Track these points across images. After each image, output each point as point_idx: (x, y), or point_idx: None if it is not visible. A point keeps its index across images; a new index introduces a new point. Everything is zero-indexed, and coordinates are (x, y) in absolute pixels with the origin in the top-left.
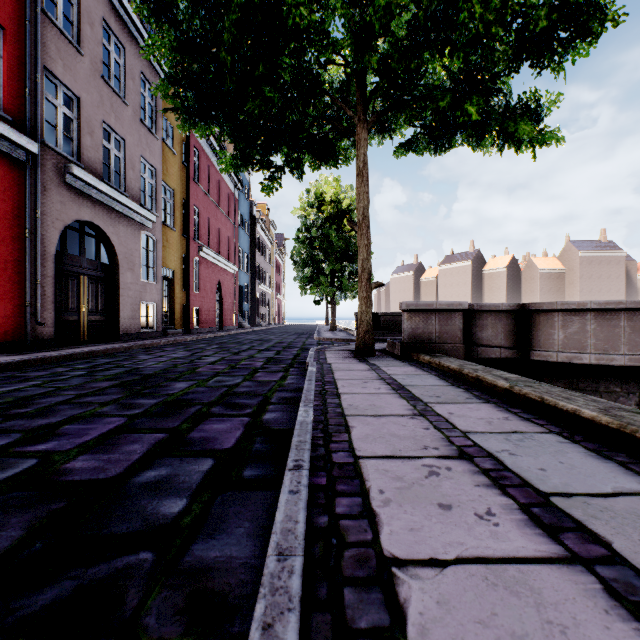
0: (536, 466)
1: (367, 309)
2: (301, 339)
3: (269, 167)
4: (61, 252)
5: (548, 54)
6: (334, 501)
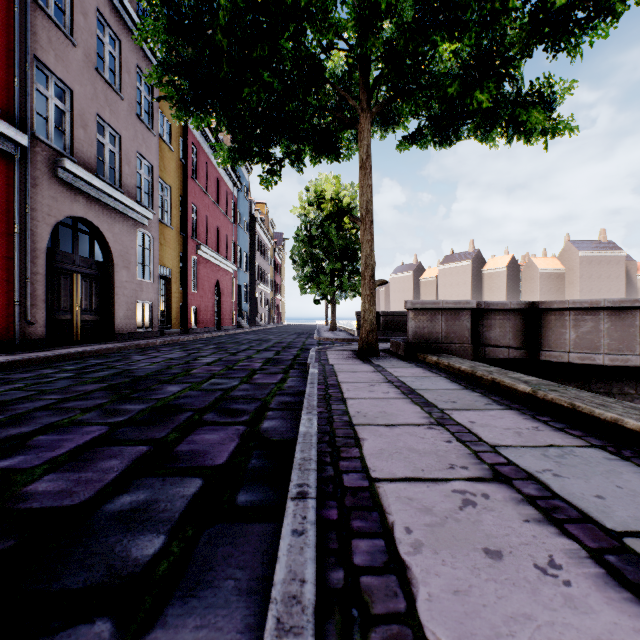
0: (591, 492)
1: (370, 307)
2: (301, 339)
3: (268, 159)
4: (53, 249)
5: (565, 35)
6: (350, 545)
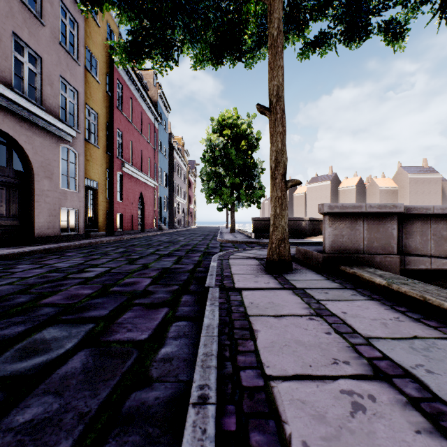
0: None
1: (282, 212)
2: (206, 241)
3: (163, 43)
4: None
5: None
6: None
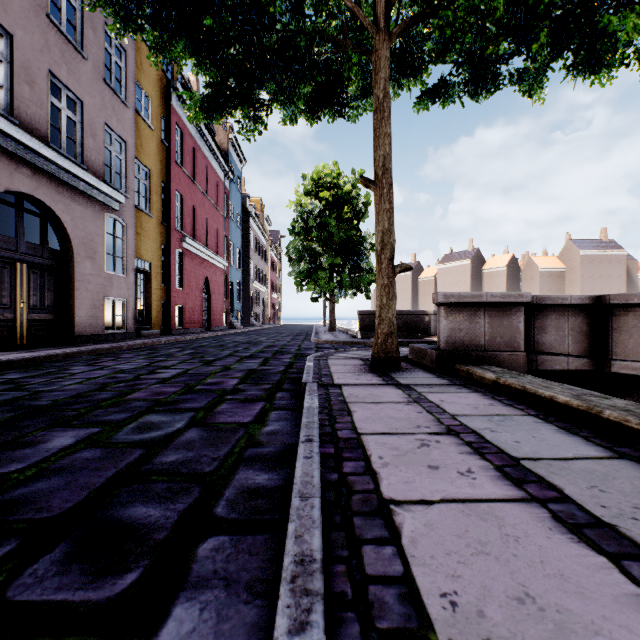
0: None
1: (389, 302)
2: (296, 341)
3: (250, 103)
4: None
5: None
6: None
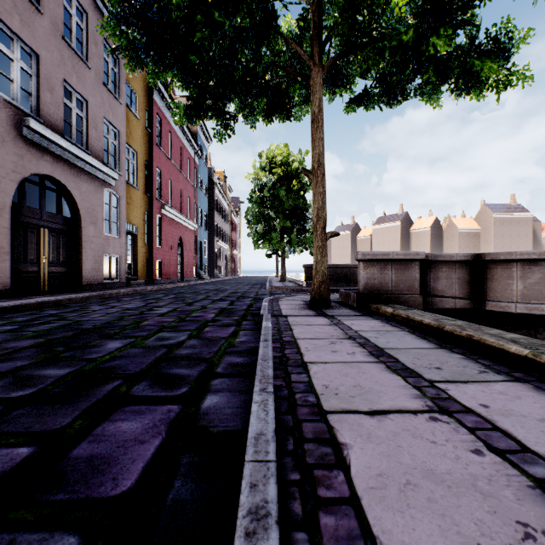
0: None
1: (322, 259)
2: (254, 289)
3: (222, 114)
4: (19, 204)
5: None
6: None
